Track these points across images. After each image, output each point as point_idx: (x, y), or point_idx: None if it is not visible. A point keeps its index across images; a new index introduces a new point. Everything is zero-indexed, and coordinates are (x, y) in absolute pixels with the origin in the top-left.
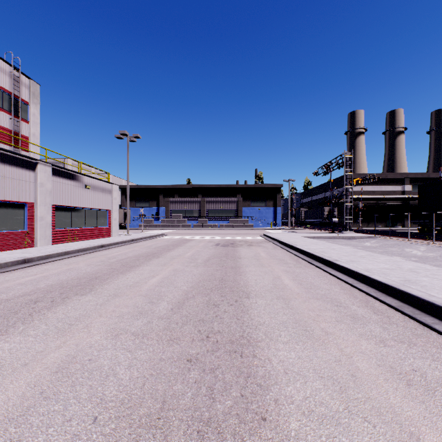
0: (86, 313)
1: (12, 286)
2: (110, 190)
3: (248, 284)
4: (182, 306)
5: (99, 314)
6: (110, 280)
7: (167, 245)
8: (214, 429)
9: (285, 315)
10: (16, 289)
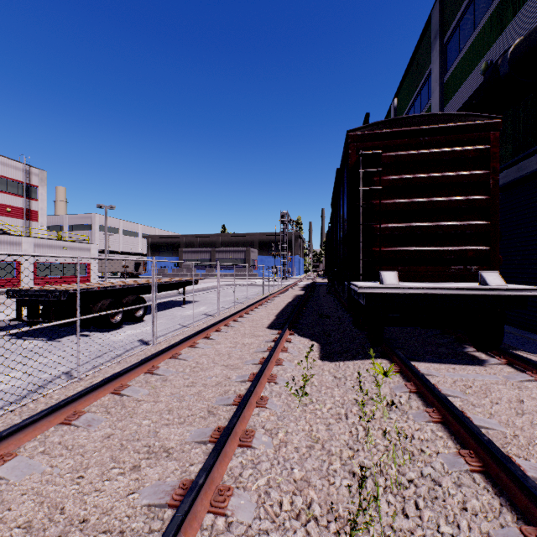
0: None
1: None
2: (90, 248)
3: None
4: None
5: None
6: None
7: None
8: None
9: None
10: None
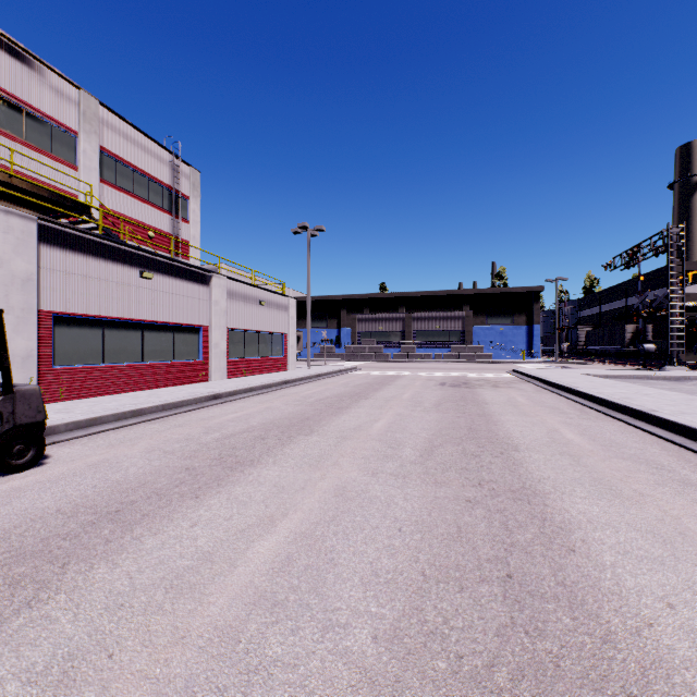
0: (325, 452)
1: (224, 423)
2: (286, 306)
3: (512, 436)
4: (432, 453)
5: (339, 454)
6: (326, 422)
7: (369, 383)
8: (520, 550)
9: (577, 473)
10: (231, 426)
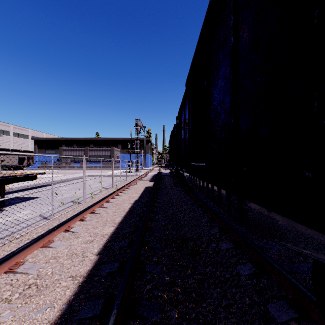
0: None
1: None
2: None
3: None
4: None
5: None
6: None
7: None
8: None
9: None
10: None
